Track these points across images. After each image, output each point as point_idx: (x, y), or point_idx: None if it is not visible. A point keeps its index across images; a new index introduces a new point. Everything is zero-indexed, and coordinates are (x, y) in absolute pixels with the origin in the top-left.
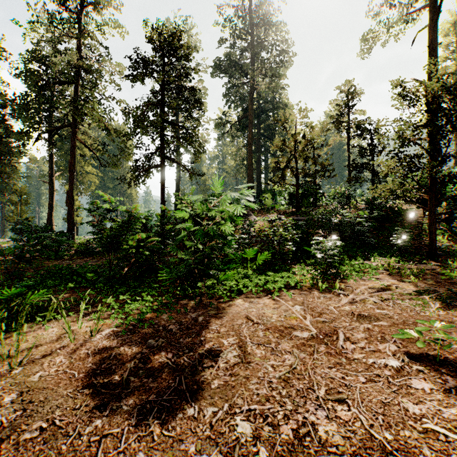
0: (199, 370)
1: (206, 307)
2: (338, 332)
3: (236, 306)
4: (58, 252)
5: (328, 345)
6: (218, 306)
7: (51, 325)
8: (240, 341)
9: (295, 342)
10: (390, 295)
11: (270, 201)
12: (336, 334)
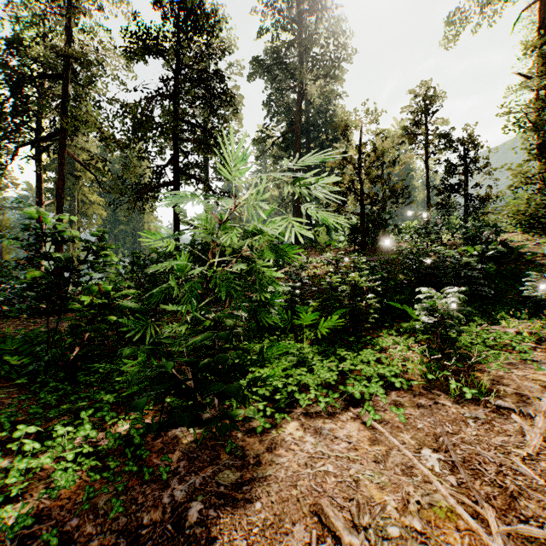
0: None
1: (218, 451)
2: None
3: (286, 449)
4: None
5: None
6: (244, 450)
7: None
8: None
9: None
10: None
11: (326, 237)
12: None
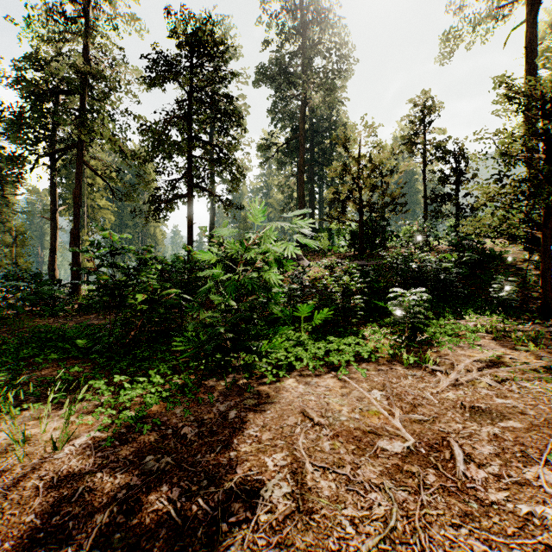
0: (222, 533)
1: (242, 392)
2: (450, 443)
3: (286, 391)
4: (55, 307)
5: (438, 469)
6: (259, 391)
7: (2, 425)
8: (293, 461)
9: (383, 463)
10: (507, 373)
11: (327, 242)
12: (448, 448)
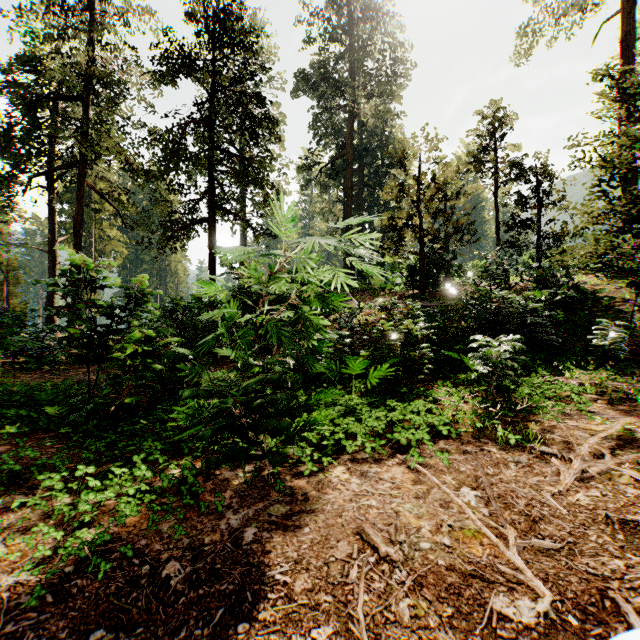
0: None
1: (268, 490)
2: (619, 607)
3: (333, 489)
4: (43, 358)
5: None
6: (293, 489)
7: None
8: None
9: None
10: None
11: (380, 279)
12: (619, 617)
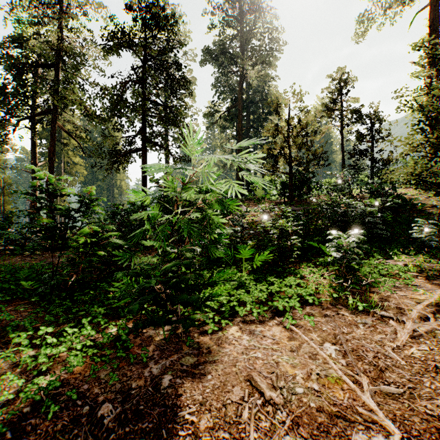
0: None
1: (181, 345)
2: None
3: (229, 344)
4: (26, 246)
5: None
6: (199, 344)
7: None
8: None
9: None
10: None
11: (262, 191)
12: None
